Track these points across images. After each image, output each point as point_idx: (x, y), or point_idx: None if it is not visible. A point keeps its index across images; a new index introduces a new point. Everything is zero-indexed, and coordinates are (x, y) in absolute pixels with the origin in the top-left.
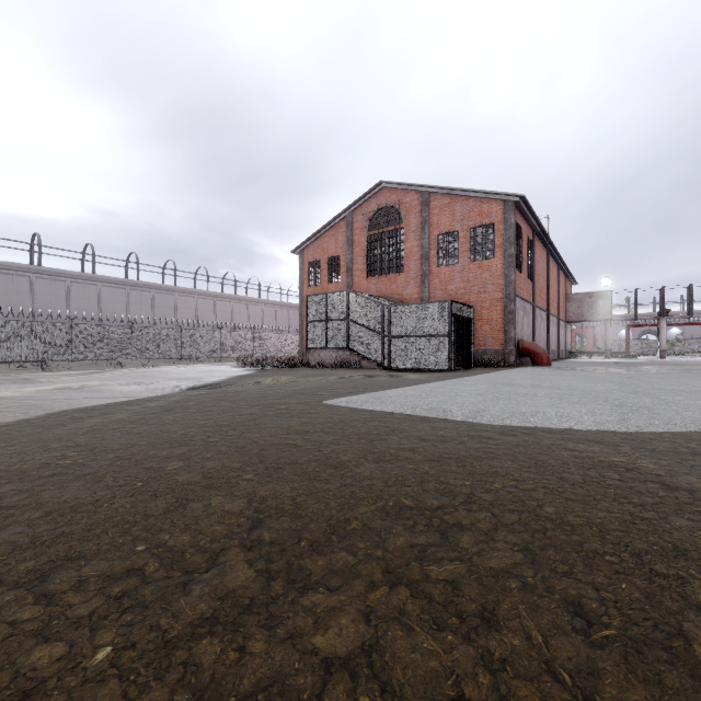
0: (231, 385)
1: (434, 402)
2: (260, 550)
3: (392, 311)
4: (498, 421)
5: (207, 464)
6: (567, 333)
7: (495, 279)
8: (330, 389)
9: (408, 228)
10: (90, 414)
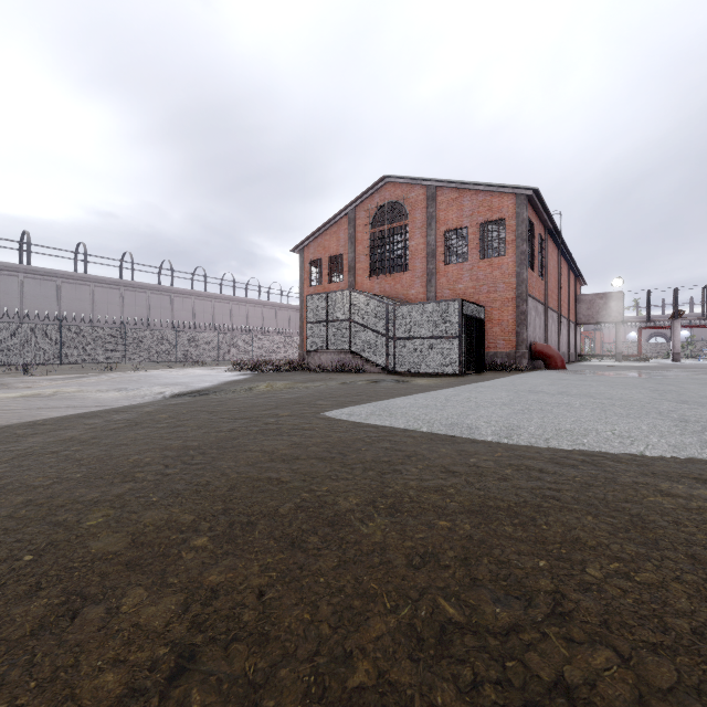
0: (221, 391)
1: (454, 415)
2: None
3: (398, 311)
4: (542, 442)
5: (146, 517)
6: (577, 335)
7: (506, 278)
8: (329, 397)
9: (413, 224)
10: (36, 430)
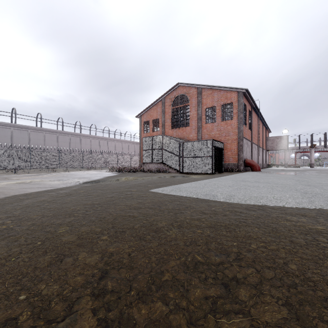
0: (105, 181)
1: (207, 191)
2: (103, 298)
3: (184, 145)
4: (243, 201)
5: (82, 229)
6: (267, 155)
7: (233, 129)
8: (153, 183)
9: (191, 105)
10: (28, 197)
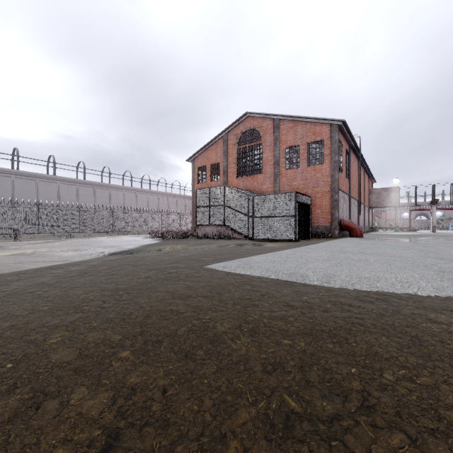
0: (141, 251)
1: (292, 267)
2: None
3: (255, 199)
4: (349, 286)
5: (89, 337)
6: (370, 215)
7: (325, 178)
8: (211, 255)
9: (265, 143)
10: (20, 277)
